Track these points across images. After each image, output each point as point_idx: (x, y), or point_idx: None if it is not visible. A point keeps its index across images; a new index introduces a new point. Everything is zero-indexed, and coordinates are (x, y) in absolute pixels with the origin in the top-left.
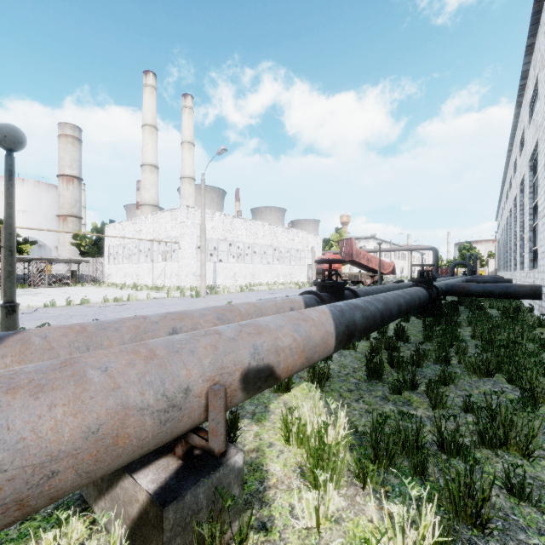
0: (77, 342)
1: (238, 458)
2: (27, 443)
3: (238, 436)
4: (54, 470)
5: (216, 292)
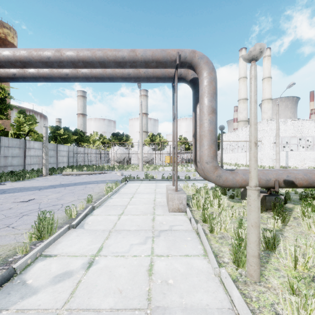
0: None
1: (282, 197)
2: None
3: (285, 203)
4: None
5: None
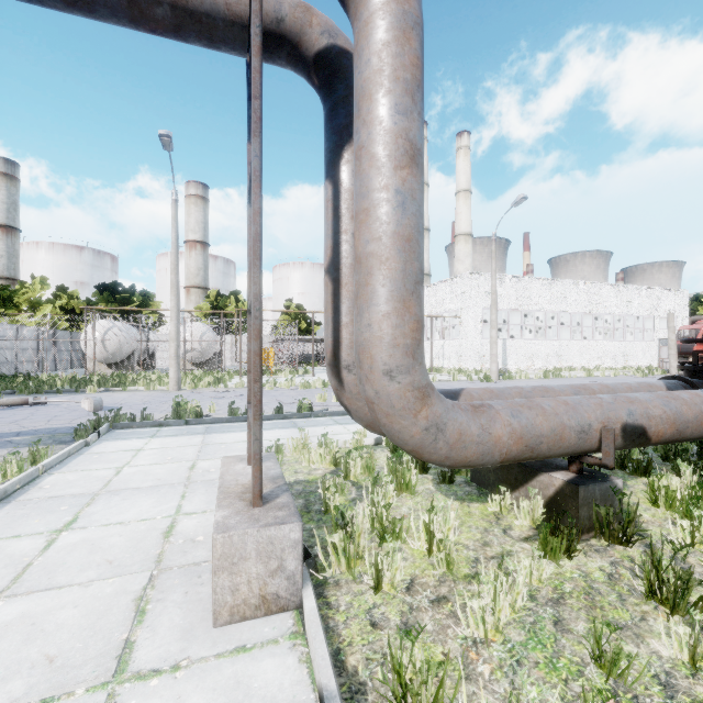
0: (492, 398)
1: (619, 482)
2: (534, 426)
3: None
4: (542, 441)
5: (510, 377)
